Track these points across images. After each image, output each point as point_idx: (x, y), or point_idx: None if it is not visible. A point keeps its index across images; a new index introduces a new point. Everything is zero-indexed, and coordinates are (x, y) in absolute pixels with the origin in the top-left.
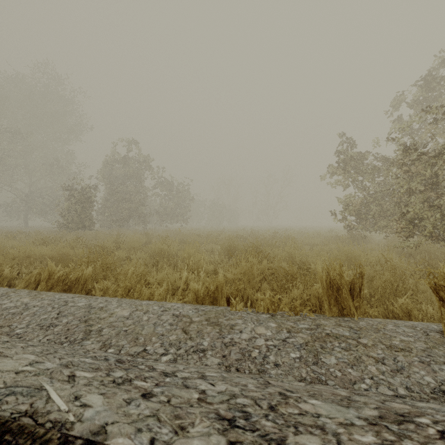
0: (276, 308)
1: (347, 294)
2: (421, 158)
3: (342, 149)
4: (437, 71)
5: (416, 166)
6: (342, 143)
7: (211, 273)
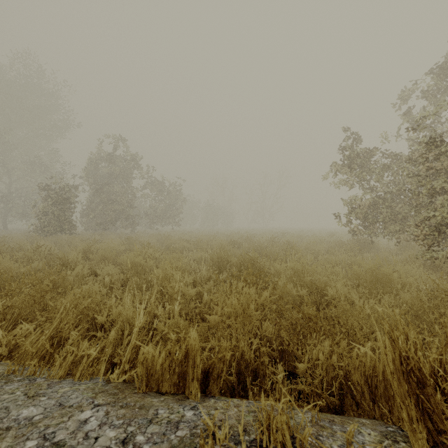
0: None
1: None
2: (447, 152)
3: (347, 145)
4: None
5: (441, 162)
6: (347, 138)
7: (195, 297)
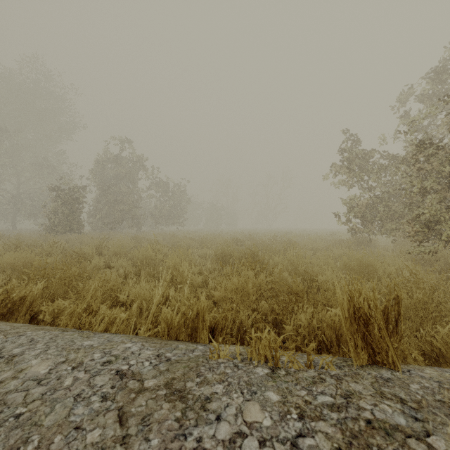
0: (278, 360)
1: (386, 336)
2: (436, 154)
3: (346, 147)
4: (446, 64)
5: (431, 163)
6: (346, 140)
7: (201, 285)
